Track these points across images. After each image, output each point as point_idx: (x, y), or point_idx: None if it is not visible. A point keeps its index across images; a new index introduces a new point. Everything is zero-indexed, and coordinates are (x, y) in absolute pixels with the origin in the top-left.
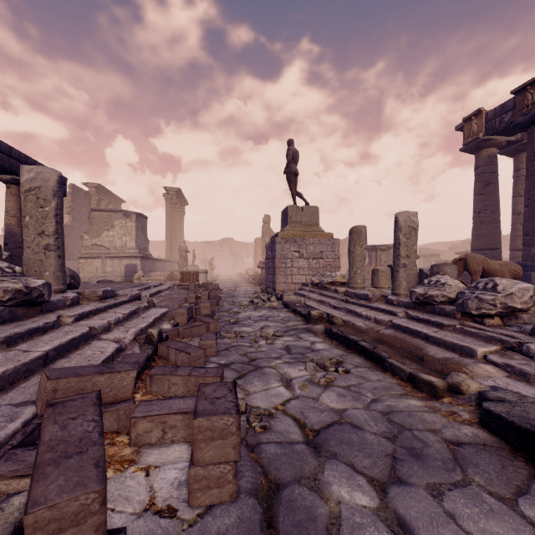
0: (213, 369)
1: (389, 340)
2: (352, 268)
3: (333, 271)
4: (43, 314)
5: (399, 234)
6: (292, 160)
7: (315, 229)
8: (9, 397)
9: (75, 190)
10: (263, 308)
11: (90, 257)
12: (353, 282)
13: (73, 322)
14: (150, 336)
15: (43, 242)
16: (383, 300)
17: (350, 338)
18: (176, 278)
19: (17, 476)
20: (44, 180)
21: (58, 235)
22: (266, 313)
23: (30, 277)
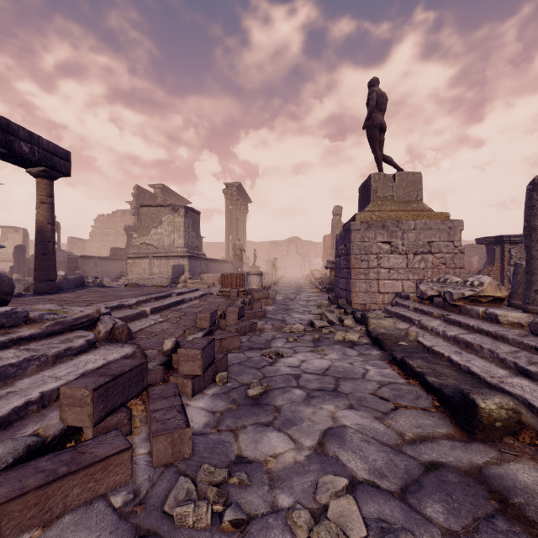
0: None
1: None
2: None
3: (452, 273)
4: None
5: None
6: (376, 107)
7: (416, 207)
8: None
9: (140, 191)
10: (330, 344)
11: (138, 256)
12: None
13: None
14: None
15: None
16: None
17: None
18: None
19: None
20: None
21: None
22: (335, 363)
23: None
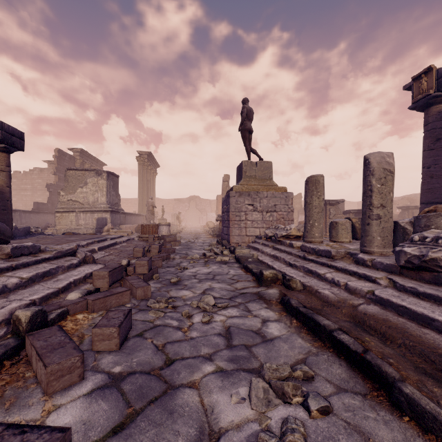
0: (39, 440)
1: (379, 327)
2: (308, 221)
3: (287, 224)
4: None
5: (372, 179)
6: (246, 117)
7: (269, 183)
8: None
9: (61, 154)
10: (214, 263)
11: (65, 211)
12: (309, 236)
13: None
14: (16, 322)
15: None
16: (349, 258)
17: (320, 323)
18: None
19: None
20: None
21: None
22: (214, 270)
23: None
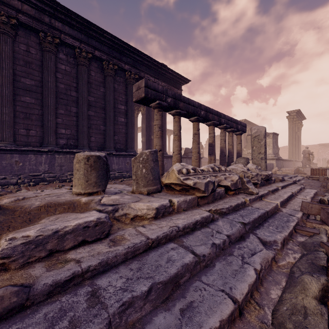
0: None
1: None
2: None
3: None
4: (269, 184)
5: None
6: None
7: None
8: (288, 207)
9: None
10: None
11: None
12: None
13: (280, 189)
14: (323, 200)
15: (260, 156)
16: None
17: None
18: (301, 172)
19: (318, 223)
20: (260, 131)
21: (265, 153)
22: None
23: (262, 170)
